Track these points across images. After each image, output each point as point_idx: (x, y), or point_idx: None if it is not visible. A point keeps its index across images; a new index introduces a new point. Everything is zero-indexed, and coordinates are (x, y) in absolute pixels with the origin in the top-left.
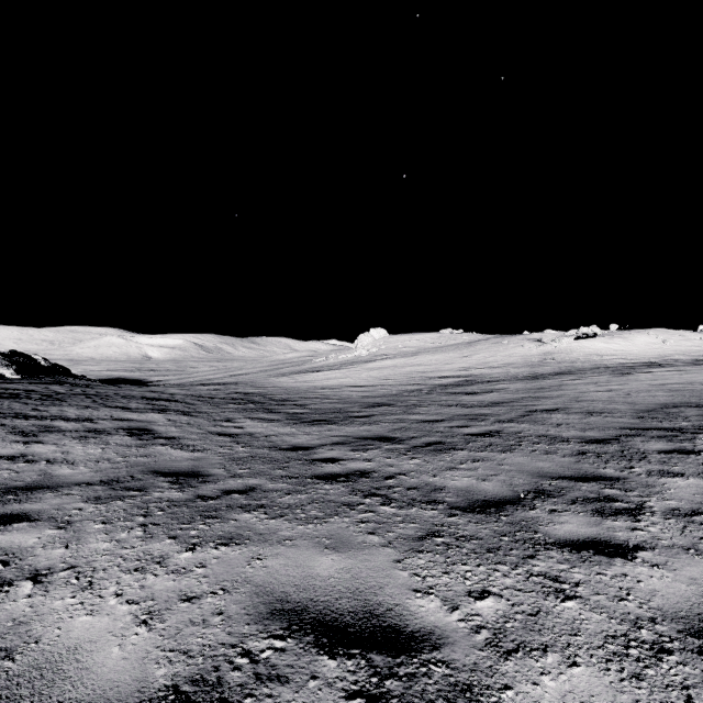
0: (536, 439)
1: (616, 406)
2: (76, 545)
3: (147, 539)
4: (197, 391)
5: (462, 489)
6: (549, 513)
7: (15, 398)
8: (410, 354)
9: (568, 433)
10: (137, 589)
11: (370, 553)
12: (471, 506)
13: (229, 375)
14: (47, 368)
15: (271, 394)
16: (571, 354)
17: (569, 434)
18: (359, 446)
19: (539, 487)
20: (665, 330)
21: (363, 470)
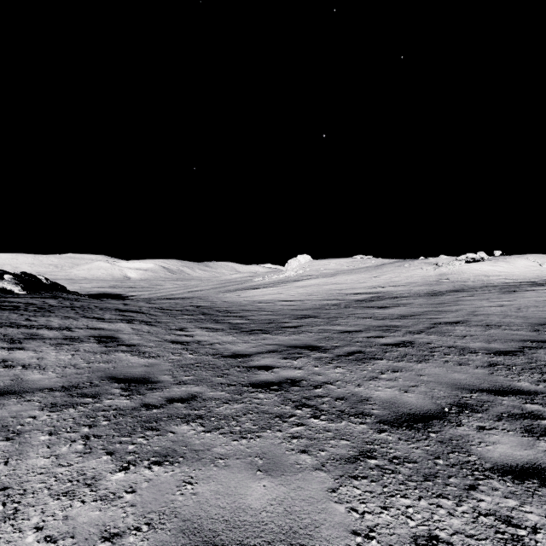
0: (446, 350)
1: (511, 320)
2: (15, 460)
3: (85, 455)
4: (160, 304)
5: (387, 400)
6: (478, 431)
7: (15, 310)
8: (329, 275)
9: (474, 344)
10: (60, 520)
11: (303, 478)
12: (398, 421)
13: (187, 291)
14: (48, 286)
15: (218, 307)
16: (463, 275)
17: (475, 345)
18: (290, 354)
19: (461, 400)
20: (540, 255)
21: (293, 378)
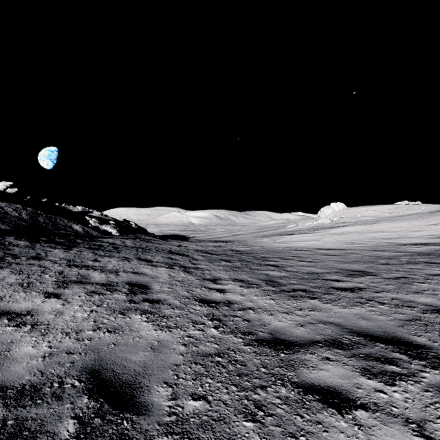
0: None
1: None
2: None
3: None
4: (205, 247)
5: None
6: None
7: (96, 249)
8: (369, 222)
9: None
10: None
11: None
12: None
13: (231, 234)
14: (135, 229)
15: (255, 253)
16: None
17: None
18: (371, 361)
19: None
20: None
21: None
